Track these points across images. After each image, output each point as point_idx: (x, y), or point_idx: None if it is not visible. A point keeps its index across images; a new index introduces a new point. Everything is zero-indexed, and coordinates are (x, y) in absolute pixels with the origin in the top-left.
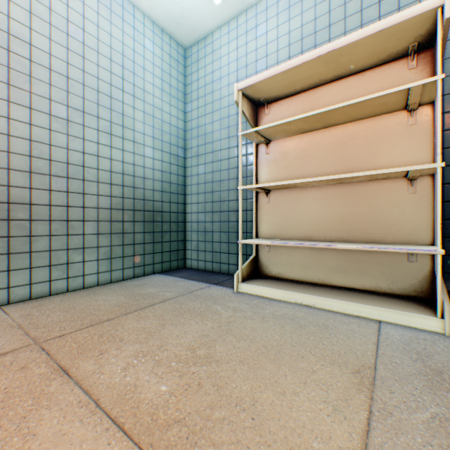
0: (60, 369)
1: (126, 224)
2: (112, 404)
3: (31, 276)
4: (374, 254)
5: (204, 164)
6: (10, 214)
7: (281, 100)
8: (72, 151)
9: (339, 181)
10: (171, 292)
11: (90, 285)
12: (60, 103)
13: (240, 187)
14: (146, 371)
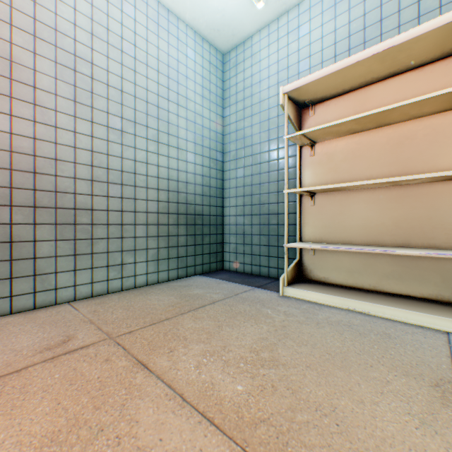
0: (139, 363)
1: (171, 227)
2: (196, 399)
3: (92, 276)
4: (435, 261)
5: (243, 168)
6: (76, 219)
7: (327, 101)
8: (126, 159)
9: (395, 183)
10: (218, 294)
11: (140, 284)
12: (115, 115)
13: (286, 190)
14: (218, 370)
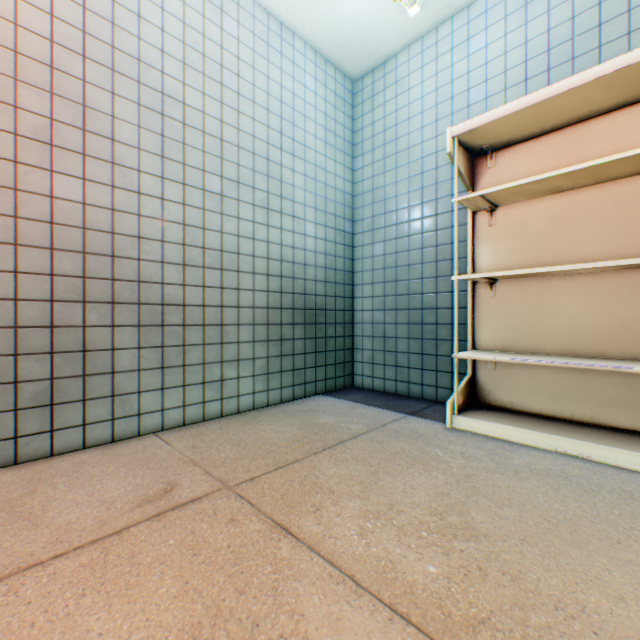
0: (278, 526)
1: (285, 328)
2: (375, 584)
3: (184, 396)
4: None
5: (383, 242)
6: (164, 319)
7: (515, 146)
8: (226, 235)
9: (627, 266)
10: (357, 424)
11: (245, 408)
12: (213, 173)
13: (456, 277)
14: (392, 541)
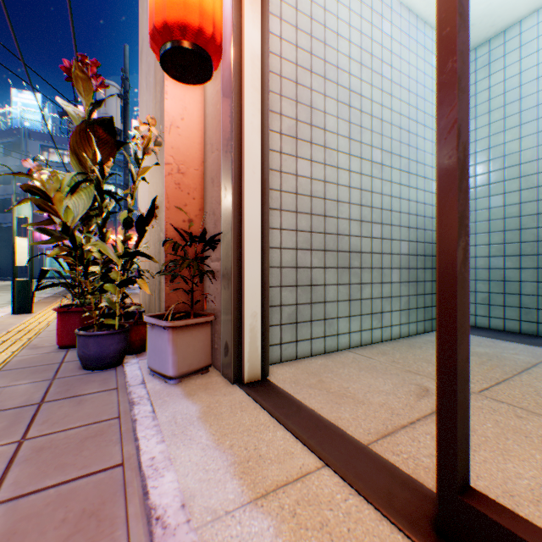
0: None
1: (418, 272)
2: None
3: (360, 323)
4: None
5: (502, 195)
6: (349, 263)
7: None
8: (383, 196)
9: None
10: (519, 355)
11: (394, 336)
12: (376, 148)
13: None
14: None
